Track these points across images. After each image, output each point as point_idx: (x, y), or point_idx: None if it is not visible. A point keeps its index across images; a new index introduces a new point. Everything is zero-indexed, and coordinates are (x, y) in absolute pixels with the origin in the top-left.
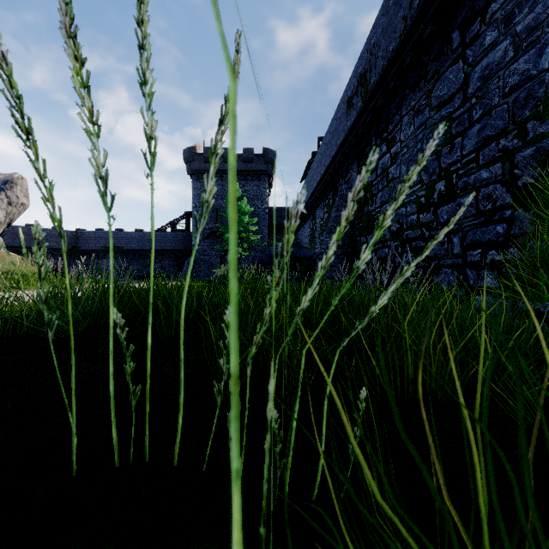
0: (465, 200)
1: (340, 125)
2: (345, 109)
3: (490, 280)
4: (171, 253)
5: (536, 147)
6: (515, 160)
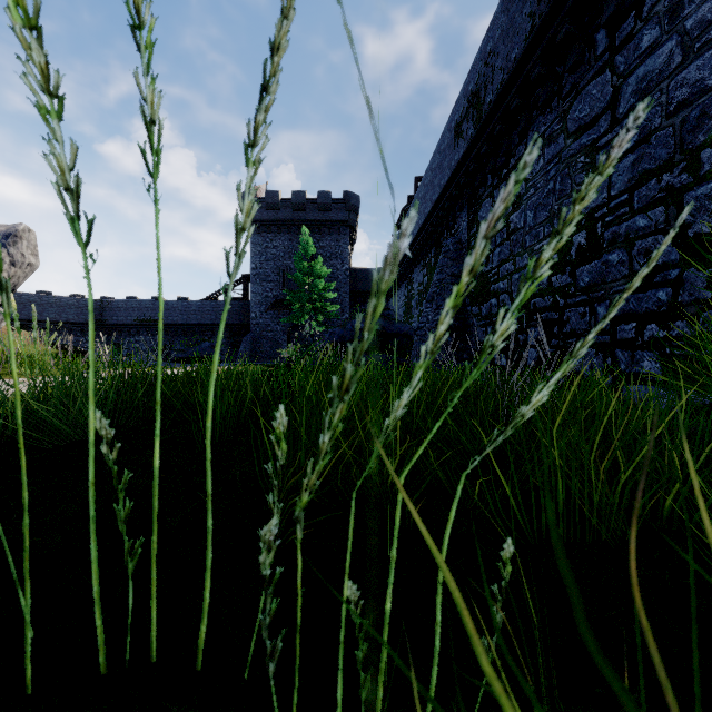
0: (614, 256)
1: (445, 160)
2: (451, 138)
3: (648, 363)
4: (225, 328)
5: None
6: (684, 202)
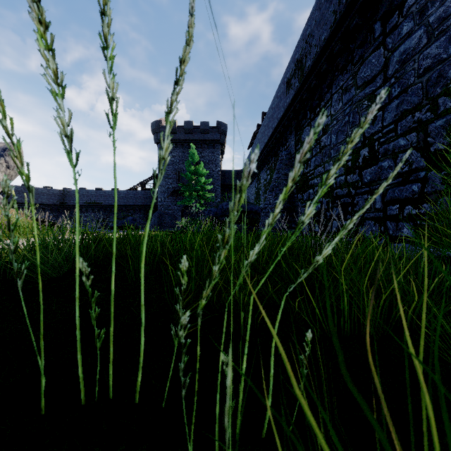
0: (385, 163)
1: (281, 102)
2: (284, 88)
3: (406, 230)
4: (141, 208)
5: (446, 119)
6: (428, 130)
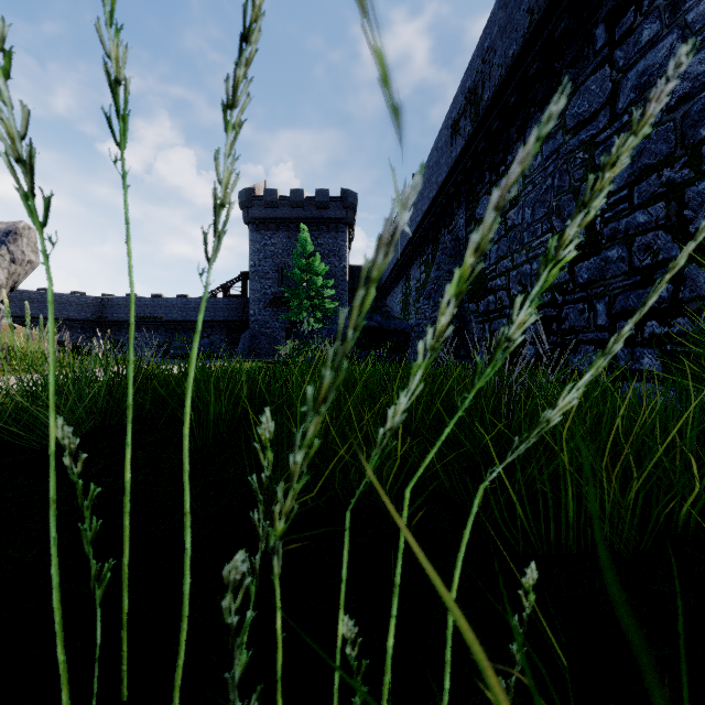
0: (613, 253)
1: (443, 157)
2: (448, 136)
3: (649, 360)
4: (224, 325)
5: None
6: (686, 198)
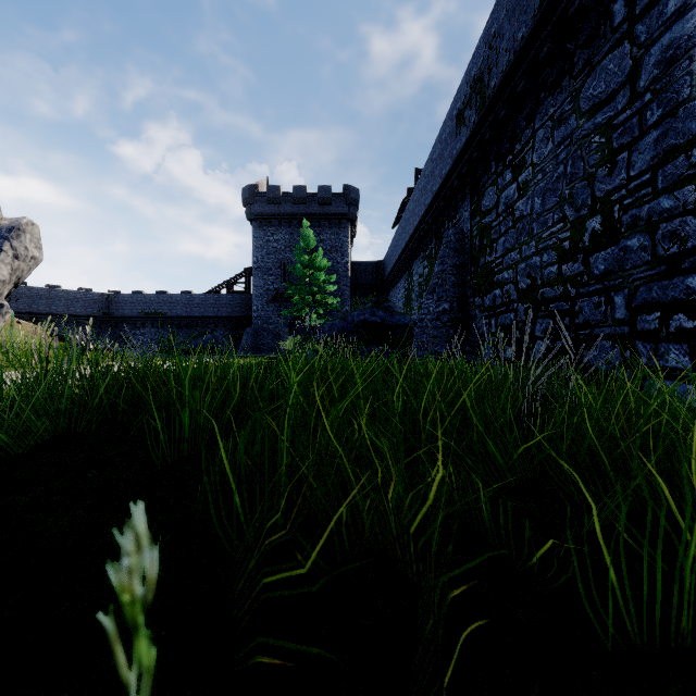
0: (634, 241)
1: (447, 149)
2: (453, 127)
3: (675, 357)
4: (227, 321)
5: None
6: None
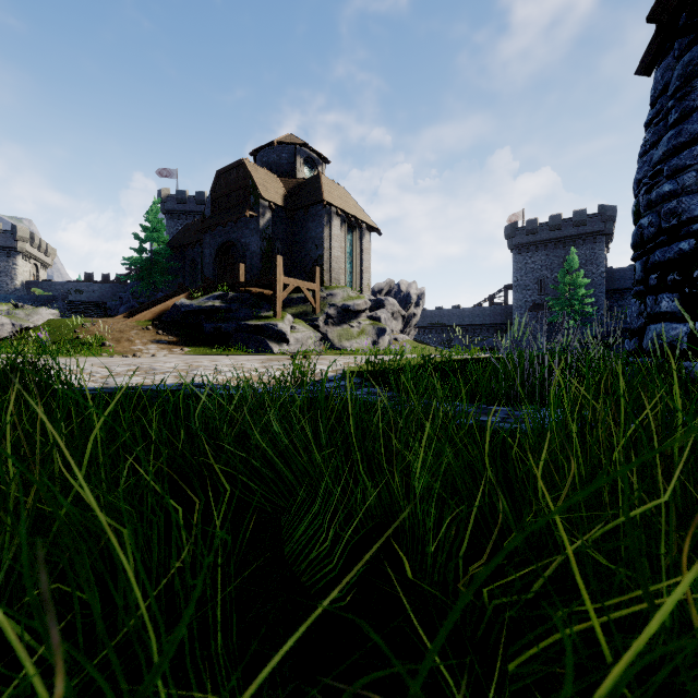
0: None
1: None
2: None
3: None
4: (490, 327)
5: None
6: None
